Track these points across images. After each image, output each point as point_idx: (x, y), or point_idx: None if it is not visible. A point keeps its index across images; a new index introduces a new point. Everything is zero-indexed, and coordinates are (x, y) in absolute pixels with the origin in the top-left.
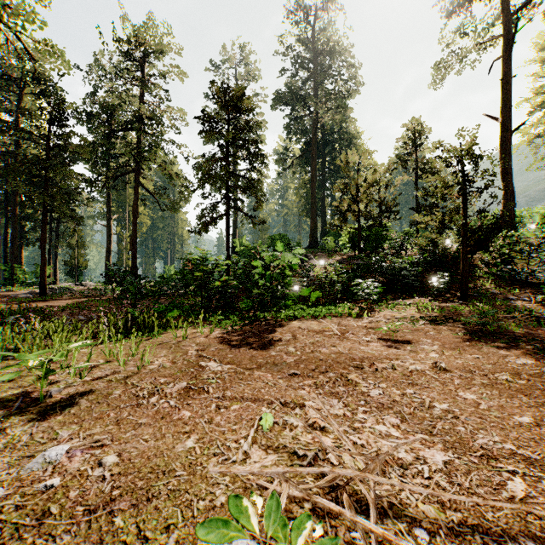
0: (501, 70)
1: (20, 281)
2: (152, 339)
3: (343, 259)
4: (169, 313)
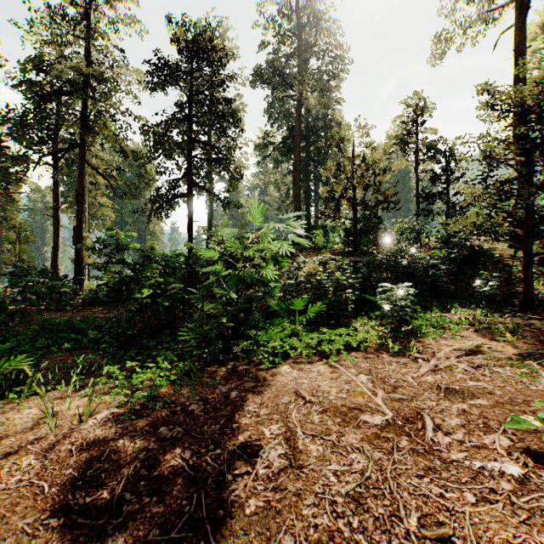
0: (515, 38)
1: None
2: None
3: (335, 256)
4: None
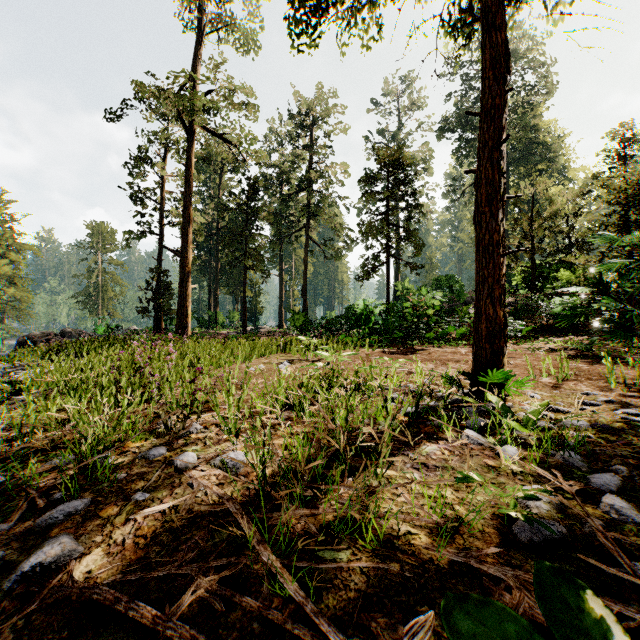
0: None
1: (220, 324)
2: (338, 351)
3: (515, 301)
4: (346, 339)
